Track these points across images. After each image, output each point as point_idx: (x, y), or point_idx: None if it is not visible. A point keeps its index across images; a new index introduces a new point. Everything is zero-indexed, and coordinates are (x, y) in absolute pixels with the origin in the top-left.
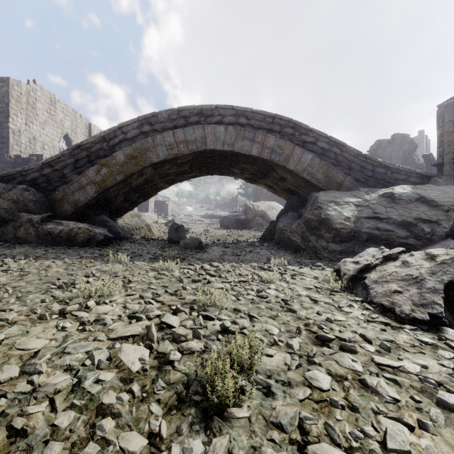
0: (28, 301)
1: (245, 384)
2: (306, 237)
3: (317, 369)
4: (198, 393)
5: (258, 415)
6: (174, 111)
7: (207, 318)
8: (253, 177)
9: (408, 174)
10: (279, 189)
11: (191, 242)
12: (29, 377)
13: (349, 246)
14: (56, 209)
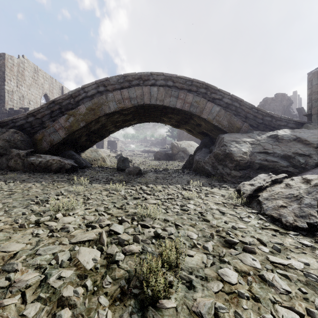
0: (13, 214)
1: (172, 279)
2: (215, 166)
3: (227, 266)
4: (137, 287)
5: (183, 305)
6: (121, 76)
7: (144, 227)
8: (177, 124)
9: (288, 122)
10: (196, 132)
11: (133, 170)
12: (8, 274)
13: (246, 173)
14: (37, 146)
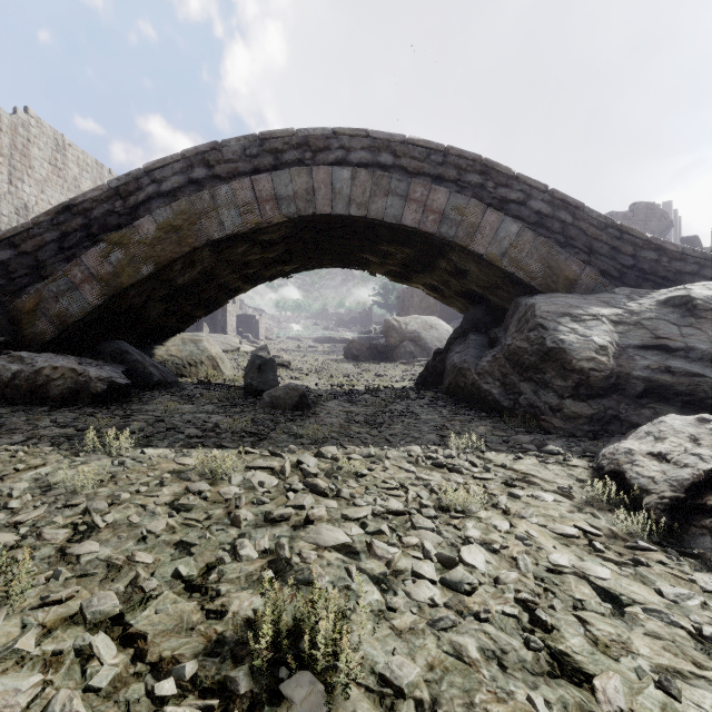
0: None
1: None
2: (511, 386)
3: None
4: None
5: None
6: (254, 139)
7: None
8: (403, 271)
9: (702, 263)
10: (451, 293)
11: (284, 396)
12: None
13: (607, 406)
14: (22, 329)
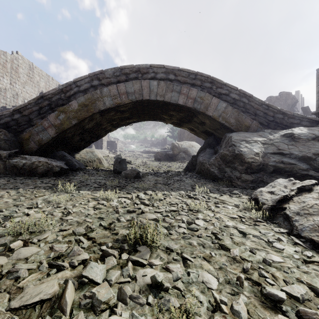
0: None
1: None
2: (222, 169)
3: None
4: None
5: None
6: (118, 69)
7: (137, 264)
8: (179, 122)
9: (301, 119)
10: (199, 131)
11: (130, 173)
12: None
13: (258, 176)
14: (24, 146)
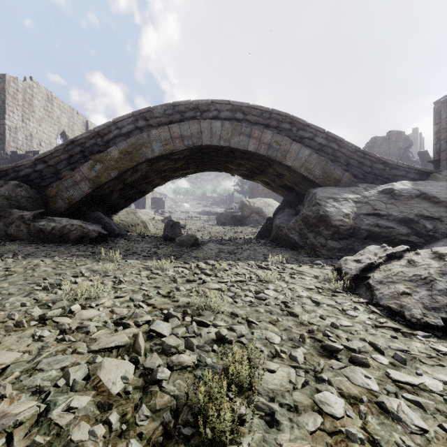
0: (7, 305)
1: (244, 412)
2: (303, 234)
3: (327, 389)
4: (189, 423)
5: None
6: (170, 105)
7: (201, 325)
8: (250, 174)
9: (407, 170)
10: (276, 186)
11: (186, 240)
12: None
13: (348, 243)
14: (49, 206)
